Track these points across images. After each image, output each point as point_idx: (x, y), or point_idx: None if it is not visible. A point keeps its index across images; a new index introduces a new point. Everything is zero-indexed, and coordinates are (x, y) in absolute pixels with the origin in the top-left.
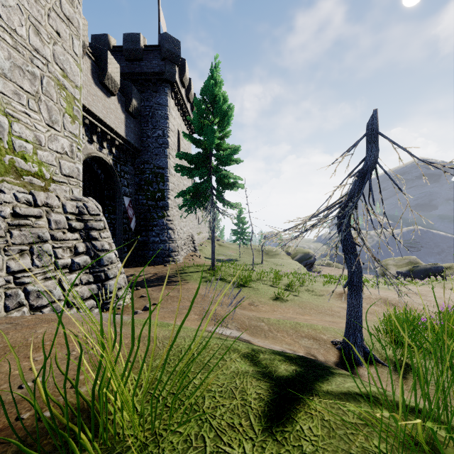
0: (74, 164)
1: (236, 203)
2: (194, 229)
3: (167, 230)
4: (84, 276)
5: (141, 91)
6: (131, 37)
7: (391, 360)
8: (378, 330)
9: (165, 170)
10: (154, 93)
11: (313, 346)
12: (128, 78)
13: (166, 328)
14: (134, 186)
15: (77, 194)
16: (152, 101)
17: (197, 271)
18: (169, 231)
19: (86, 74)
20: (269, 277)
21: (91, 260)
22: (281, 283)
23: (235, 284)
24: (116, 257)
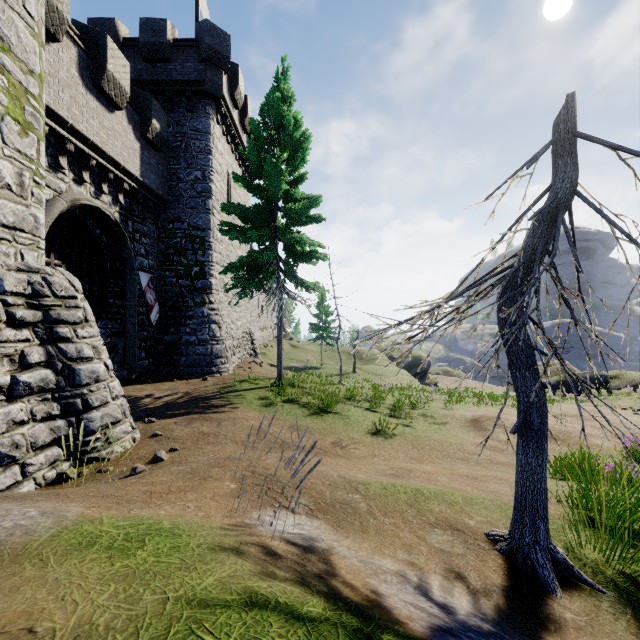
0: (25, 207)
1: (315, 284)
2: (255, 323)
3: (209, 325)
4: (39, 405)
5: (168, 109)
6: (152, 24)
7: (605, 575)
8: (557, 499)
9: (206, 232)
10: (189, 113)
11: (455, 548)
12: (148, 88)
13: (126, 559)
14: (157, 256)
15: (33, 261)
16: (186, 125)
17: (254, 388)
18: (212, 326)
19: (68, 69)
20: (364, 394)
21: (57, 377)
22: (384, 404)
23: (313, 409)
24: (108, 371)
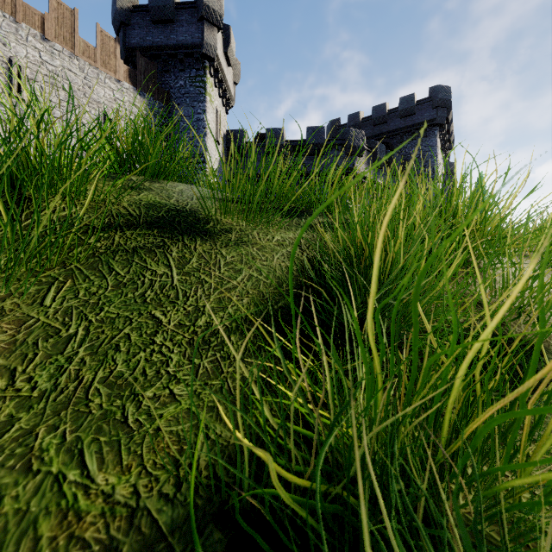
0: None
1: None
2: None
3: None
4: None
5: None
6: None
7: None
8: None
9: None
10: None
11: None
12: None
13: None
14: None
15: None
16: None
17: None
18: None
19: None
20: None
21: None
22: None
23: None
24: None
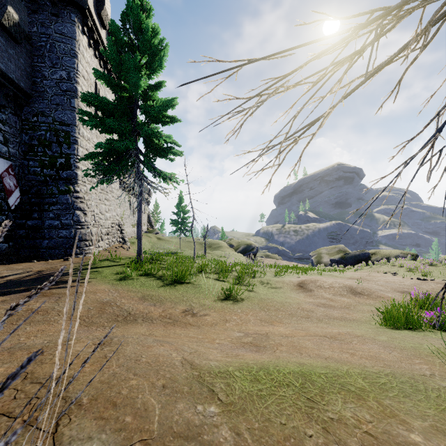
0: None
1: (171, 174)
2: (127, 220)
3: (74, 211)
4: None
5: (32, 9)
6: None
7: None
8: None
9: (72, 128)
10: (53, 17)
11: None
12: None
13: None
14: (20, 146)
15: None
16: (51, 27)
17: (114, 265)
18: (76, 212)
19: None
20: (213, 269)
21: None
22: (229, 275)
23: (167, 281)
24: None
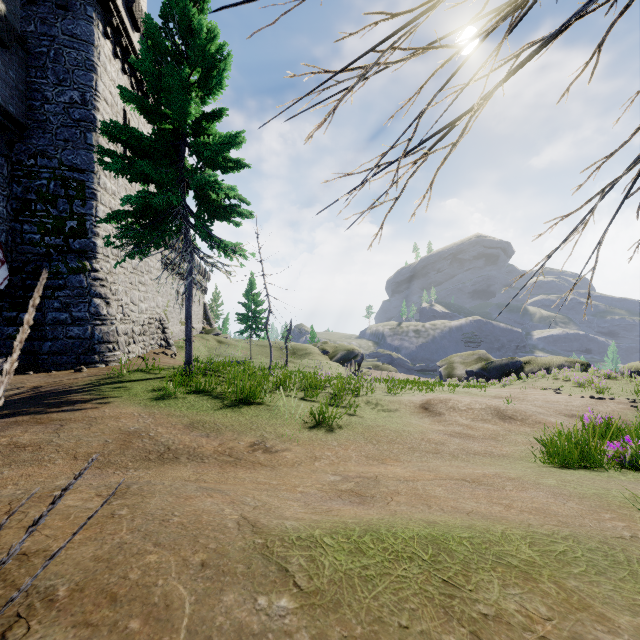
0: None
1: (236, 244)
2: (173, 315)
3: (91, 299)
4: None
5: None
6: None
7: None
8: None
9: (88, 175)
10: (60, 10)
11: None
12: None
13: None
14: (10, 201)
15: None
16: (57, 26)
17: (150, 378)
18: (94, 300)
19: None
20: (298, 384)
21: None
22: (321, 393)
23: (229, 400)
24: None
